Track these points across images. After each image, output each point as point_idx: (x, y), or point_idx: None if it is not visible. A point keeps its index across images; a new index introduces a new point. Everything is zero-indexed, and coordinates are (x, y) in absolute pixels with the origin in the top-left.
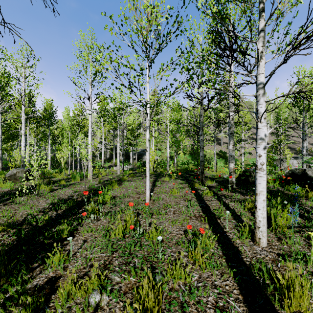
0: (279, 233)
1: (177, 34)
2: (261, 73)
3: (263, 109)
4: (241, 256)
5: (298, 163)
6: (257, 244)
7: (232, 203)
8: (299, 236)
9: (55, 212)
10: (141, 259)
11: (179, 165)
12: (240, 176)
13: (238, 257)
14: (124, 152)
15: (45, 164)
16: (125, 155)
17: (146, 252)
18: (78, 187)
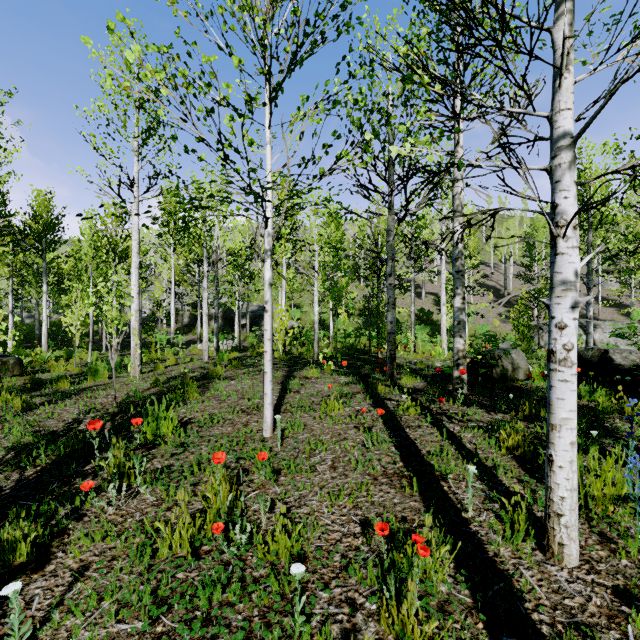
0: (598, 517)
1: (340, 32)
2: (566, 109)
3: (572, 203)
4: (524, 604)
5: None
6: (555, 559)
7: (467, 433)
8: None
9: (17, 476)
10: None
11: (338, 339)
12: (472, 366)
13: (516, 610)
14: (222, 312)
15: (37, 339)
16: (225, 317)
17: (259, 607)
18: (100, 397)
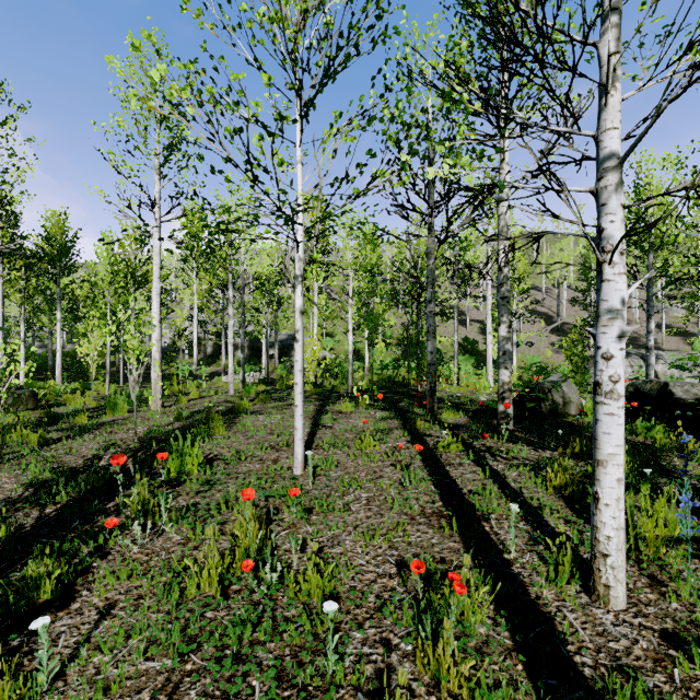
0: (649, 560)
1: (376, 42)
2: (613, 128)
3: (619, 227)
4: (566, 646)
5: (630, 366)
6: (601, 602)
7: (511, 471)
8: (699, 571)
9: (37, 513)
10: (272, 685)
11: (374, 371)
12: (519, 400)
13: (558, 652)
14: (248, 341)
15: (50, 370)
16: (251, 347)
17: (290, 646)
18: (120, 433)
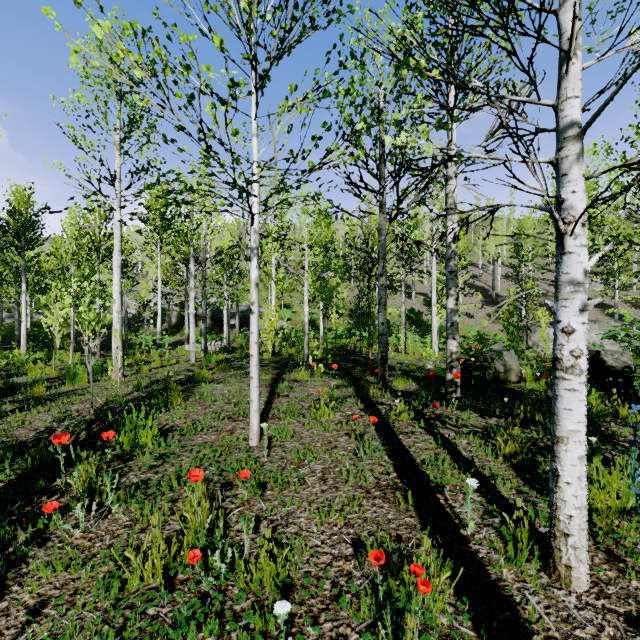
0: (603, 532)
1: (331, 20)
2: (574, 96)
3: (580, 198)
4: (532, 636)
5: None
6: (562, 582)
7: (462, 439)
8: None
9: None
10: None
11: (328, 339)
12: (464, 367)
13: None
14: (210, 312)
15: (16, 340)
16: (214, 318)
17: None
18: (77, 403)
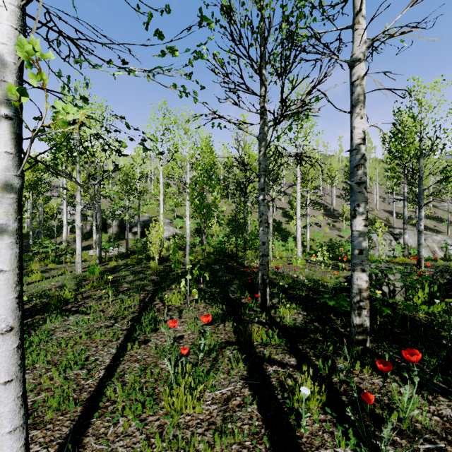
0: None
1: None
2: None
3: None
4: None
5: (384, 240)
6: None
7: None
8: None
9: None
10: None
11: (211, 244)
12: (347, 288)
13: None
14: (118, 222)
15: None
16: (121, 226)
17: None
18: None
